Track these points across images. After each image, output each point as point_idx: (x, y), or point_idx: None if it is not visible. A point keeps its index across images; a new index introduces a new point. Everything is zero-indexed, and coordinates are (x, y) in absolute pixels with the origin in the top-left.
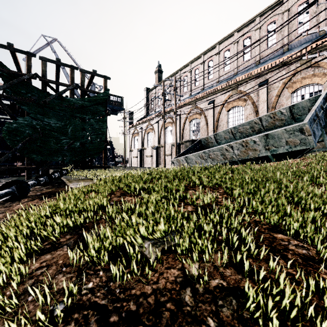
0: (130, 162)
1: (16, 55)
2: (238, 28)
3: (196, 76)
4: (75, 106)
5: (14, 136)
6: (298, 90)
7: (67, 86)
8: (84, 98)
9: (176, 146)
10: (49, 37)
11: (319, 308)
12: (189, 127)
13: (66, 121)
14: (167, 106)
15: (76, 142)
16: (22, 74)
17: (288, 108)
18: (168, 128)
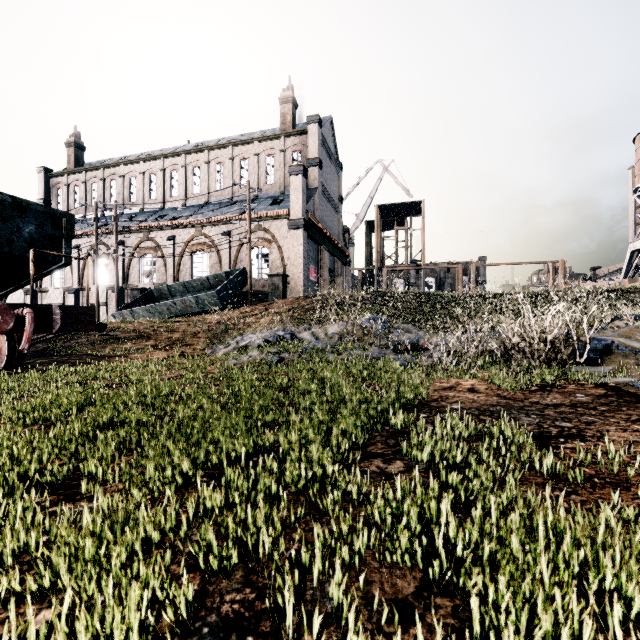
0: None
1: None
2: (210, 146)
3: (152, 185)
4: None
5: None
6: (254, 249)
7: None
8: None
9: (117, 295)
10: None
11: (148, 335)
12: (139, 266)
13: None
14: (102, 237)
15: None
16: None
17: (225, 273)
18: (101, 260)
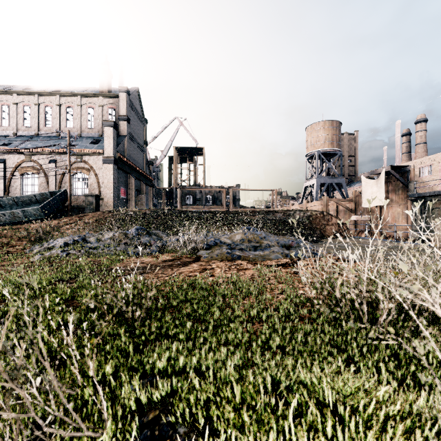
0: None
1: None
2: (39, 92)
3: None
4: None
5: None
6: (77, 174)
7: None
8: None
9: None
10: None
11: None
12: None
13: None
14: None
15: None
16: None
17: (50, 192)
18: None
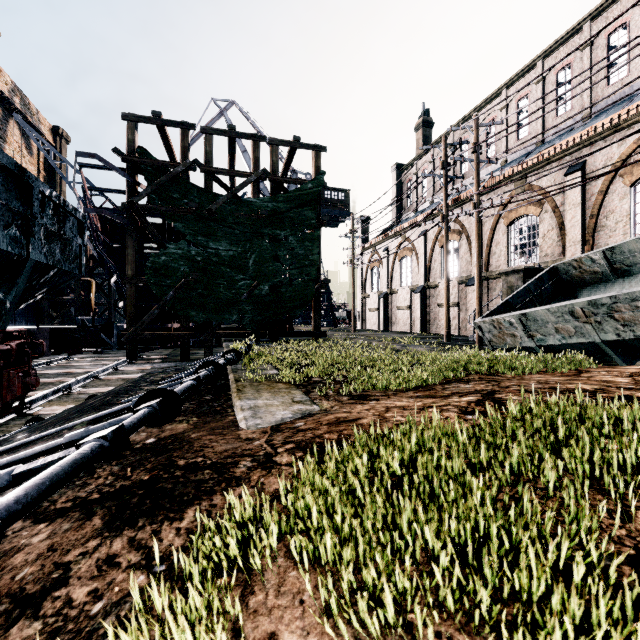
0: (362, 319)
1: (166, 134)
2: None
3: (521, 116)
4: (261, 214)
5: (162, 278)
6: None
7: (247, 175)
8: (276, 196)
9: (478, 286)
10: (222, 100)
11: None
12: (506, 239)
13: (245, 244)
14: (454, 191)
15: (262, 284)
16: (175, 165)
17: None
18: (450, 245)
